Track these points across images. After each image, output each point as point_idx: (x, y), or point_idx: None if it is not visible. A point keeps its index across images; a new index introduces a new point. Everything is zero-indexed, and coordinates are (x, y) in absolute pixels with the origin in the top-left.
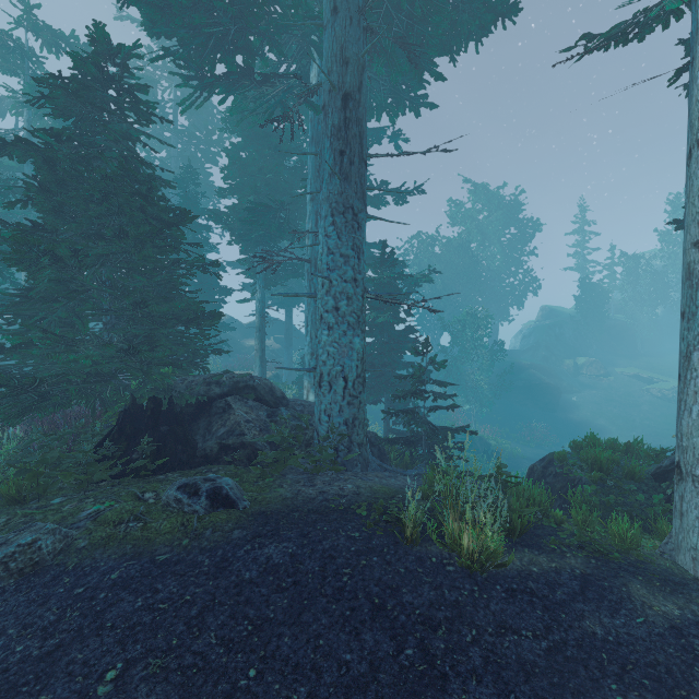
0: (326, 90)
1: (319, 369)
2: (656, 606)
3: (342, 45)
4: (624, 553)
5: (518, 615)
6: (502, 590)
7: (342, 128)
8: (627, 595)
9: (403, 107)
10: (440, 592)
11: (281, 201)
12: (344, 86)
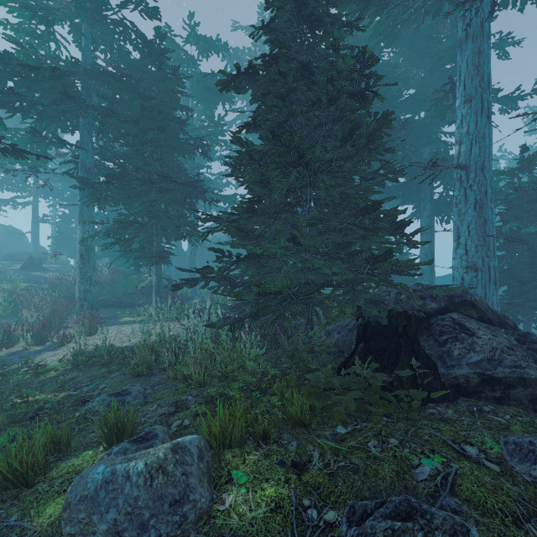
0: None
1: None
2: None
3: None
4: None
5: None
6: None
7: None
8: None
9: None
10: None
11: (405, 120)
12: None
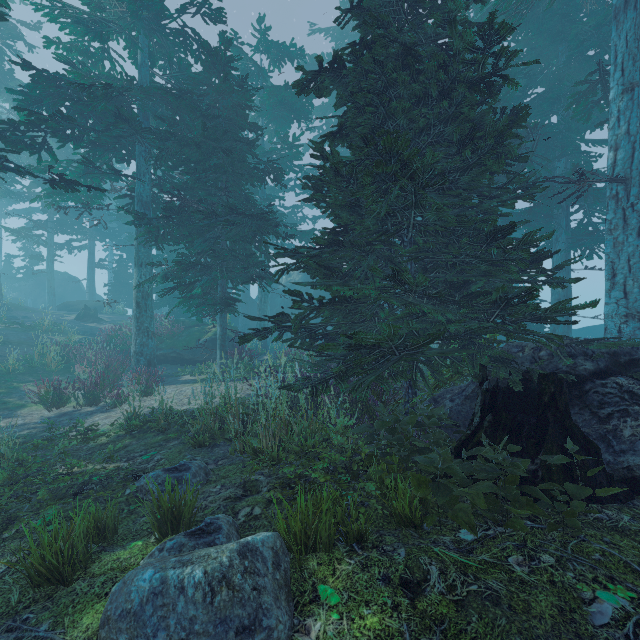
0: None
1: None
2: None
3: None
4: None
5: None
6: None
7: None
8: None
9: None
10: None
11: (534, 124)
12: None
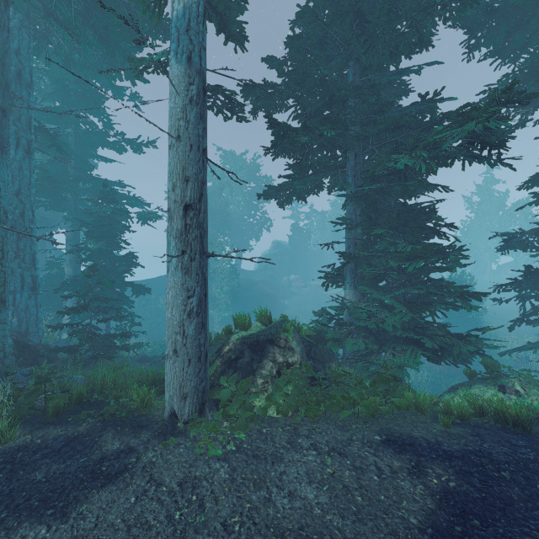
0: None
1: None
2: (107, 446)
3: None
4: (131, 412)
5: None
6: None
7: None
8: (94, 443)
9: (119, 74)
10: None
11: None
12: None
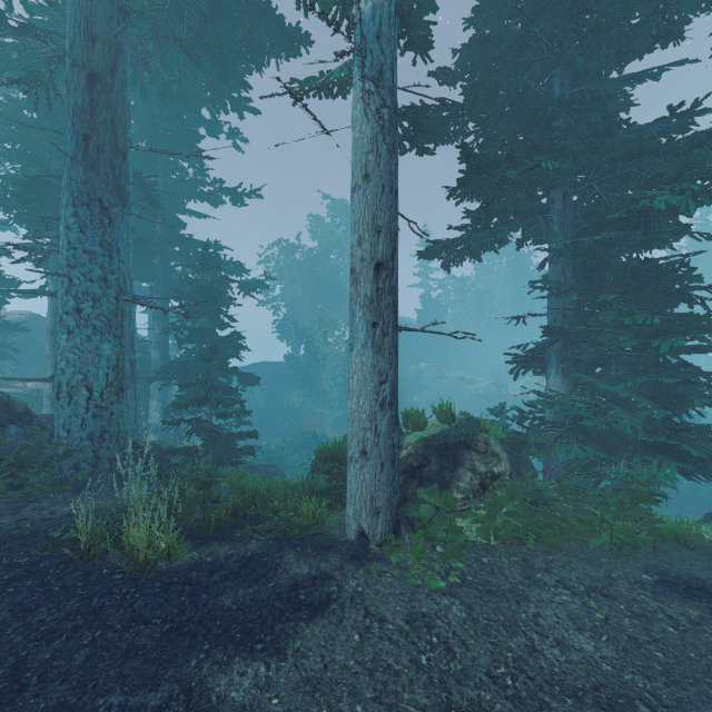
0: (68, 62)
1: (57, 379)
2: (294, 570)
3: (87, 18)
4: (304, 529)
5: (160, 606)
6: (160, 585)
7: (87, 110)
8: (276, 566)
9: (225, 105)
10: (88, 602)
11: None
12: (90, 64)
